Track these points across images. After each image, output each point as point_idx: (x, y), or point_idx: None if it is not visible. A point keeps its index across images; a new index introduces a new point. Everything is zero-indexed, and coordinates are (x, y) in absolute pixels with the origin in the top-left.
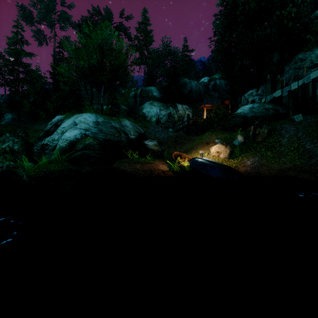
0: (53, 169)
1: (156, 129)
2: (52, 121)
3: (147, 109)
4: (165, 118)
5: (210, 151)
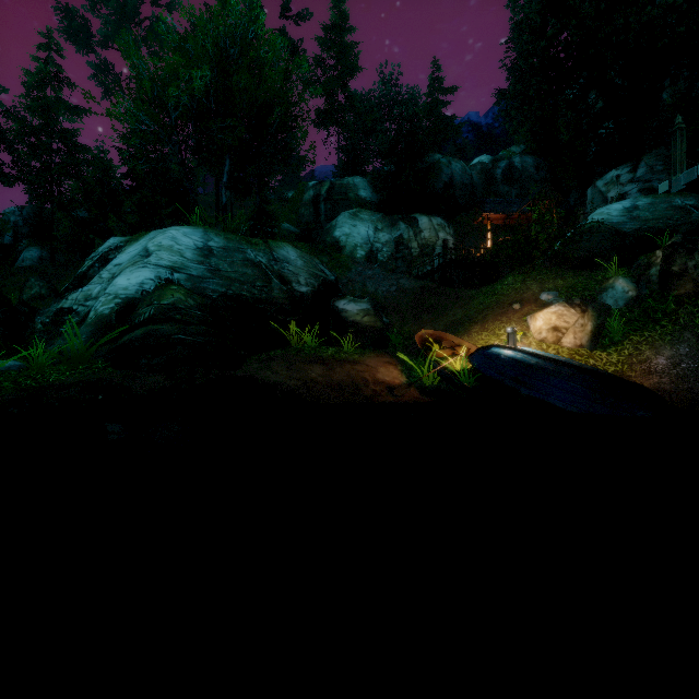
0: (55, 380)
1: (368, 273)
2: (97, 252)
3: (345, 229)
4: (387, 249)
5: (531, 326)
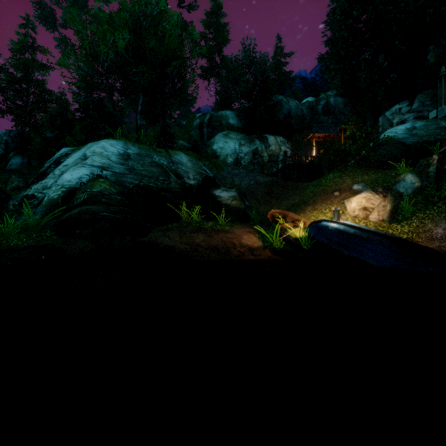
0: (14, 244)
1: (235, 172)
2: (53, 157)
3: (220, 144)
4: (248, 157)
5: (347, 207)
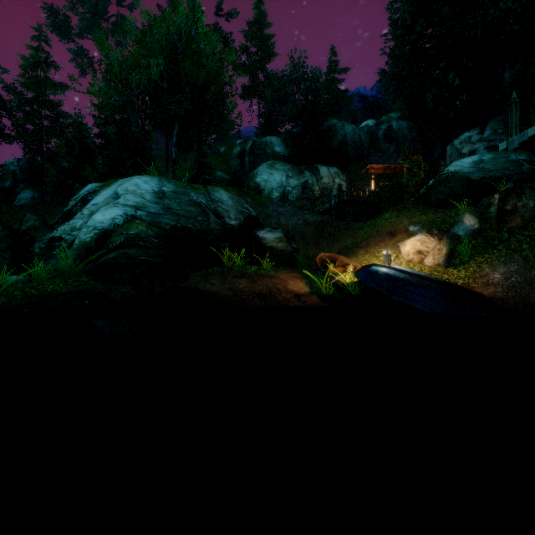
0: (52, 290)
1: (281, 210)
2: (79, 195)
3: (264, 176)
4: (296, 191)
5: (402, 250)
